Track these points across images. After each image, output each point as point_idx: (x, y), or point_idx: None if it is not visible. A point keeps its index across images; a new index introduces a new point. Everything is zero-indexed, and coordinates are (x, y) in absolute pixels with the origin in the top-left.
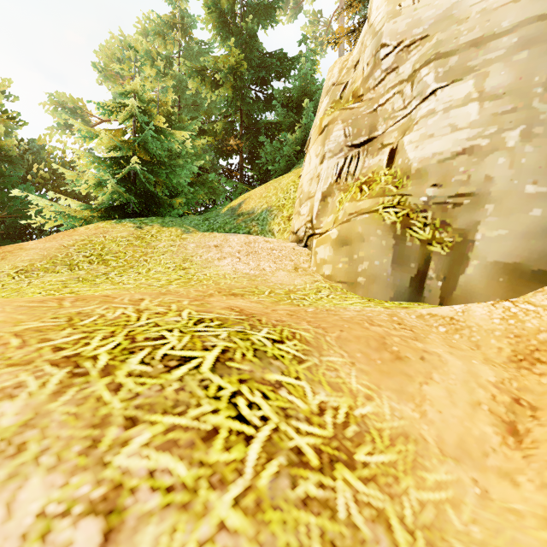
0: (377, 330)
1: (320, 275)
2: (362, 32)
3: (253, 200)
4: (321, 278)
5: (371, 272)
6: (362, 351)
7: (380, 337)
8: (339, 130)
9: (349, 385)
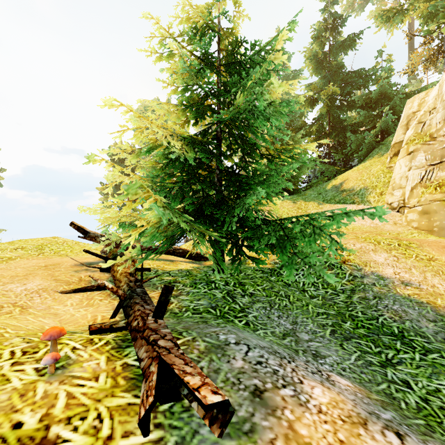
0: (442, 244)
1: (410, 227)
2: (436, 89)
3: (351, 181)
4: (411, 228)
5: (441, 226)
6: (436, 248)
7: (443, 245)
8: (421, 156)
9: (432, 253)
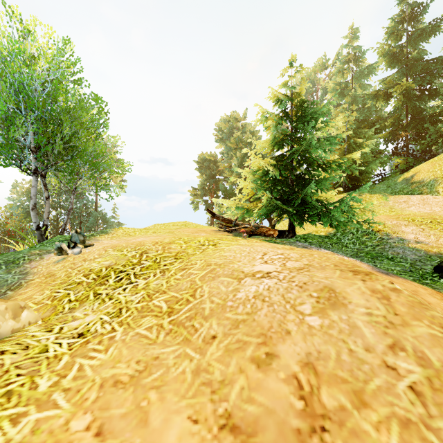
0: None
1: None
2: None
3: (422, 173)
4: None
5: None
6: None
7: None
8: None
9: None
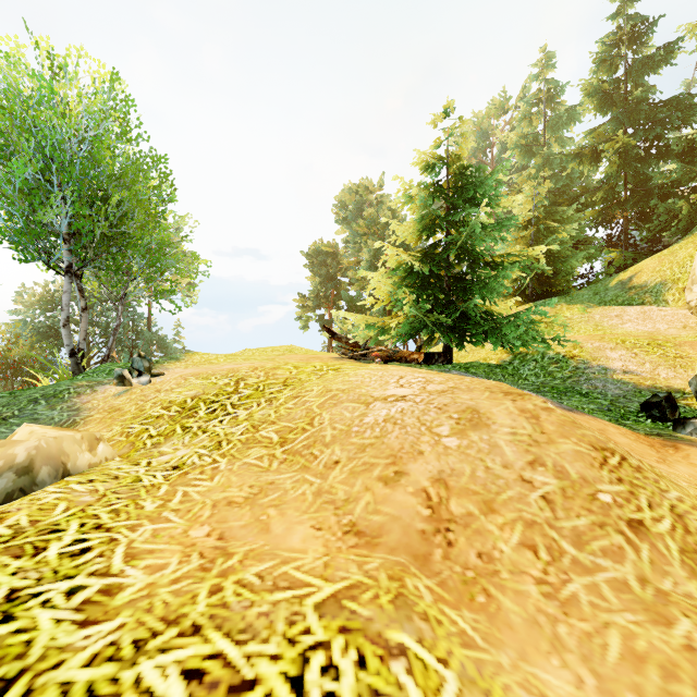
0: None
1: None
2: None
3: (645, 274)
4: None
5: None
6: None
7: None
8: None
9: (688, 352)
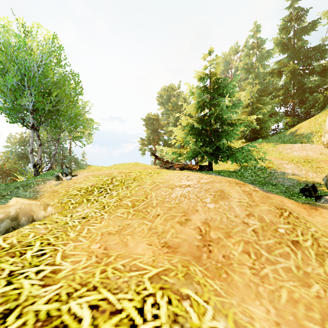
0: None
1: None
2: None
3: (302, 129)
4: None
5: None
6: (327, 163)
7: None
8: None
9: (322, 165)
